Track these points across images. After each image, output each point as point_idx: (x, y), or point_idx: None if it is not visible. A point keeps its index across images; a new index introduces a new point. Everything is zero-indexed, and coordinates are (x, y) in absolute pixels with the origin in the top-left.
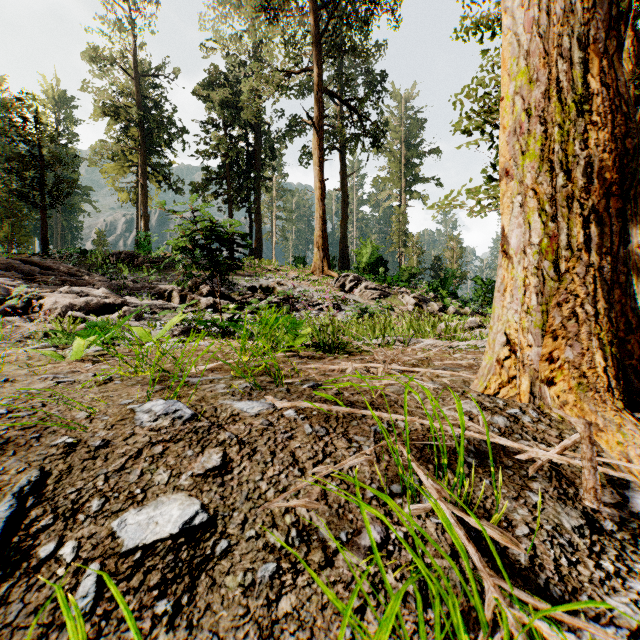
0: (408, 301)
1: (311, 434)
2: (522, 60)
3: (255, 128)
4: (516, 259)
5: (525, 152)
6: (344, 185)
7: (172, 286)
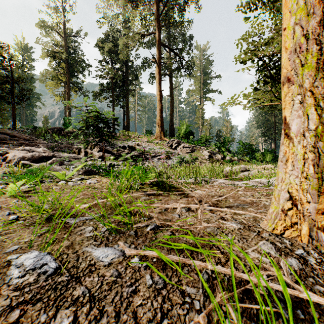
0: (205, 154)
1: (151, 286)
2: (300, 0)
3: (126, 64)
4: (296, 140)
5: (304, 64)
6: (172, 93)
7: (81, 146)
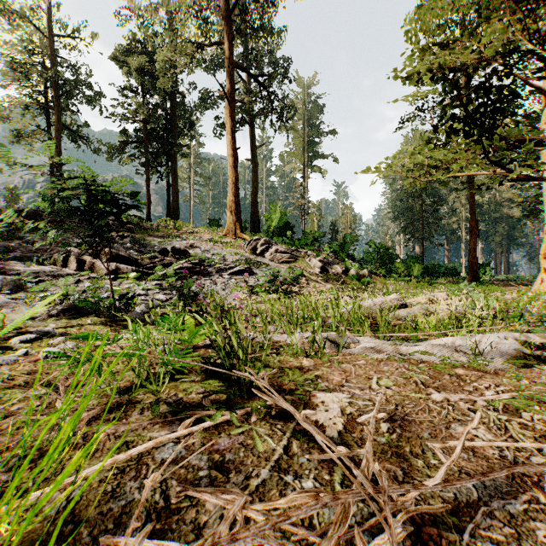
0: (315, 264)
1: None
2: None
3: (172, 97)
4: None
5: None
6: (255, 156)
7: (73, 248)
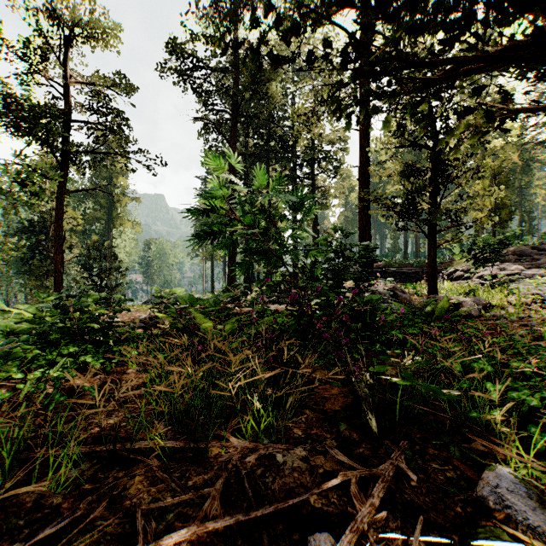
0: None
1: None
2: None
3: None
4: None
5: None
6: None
7: None
